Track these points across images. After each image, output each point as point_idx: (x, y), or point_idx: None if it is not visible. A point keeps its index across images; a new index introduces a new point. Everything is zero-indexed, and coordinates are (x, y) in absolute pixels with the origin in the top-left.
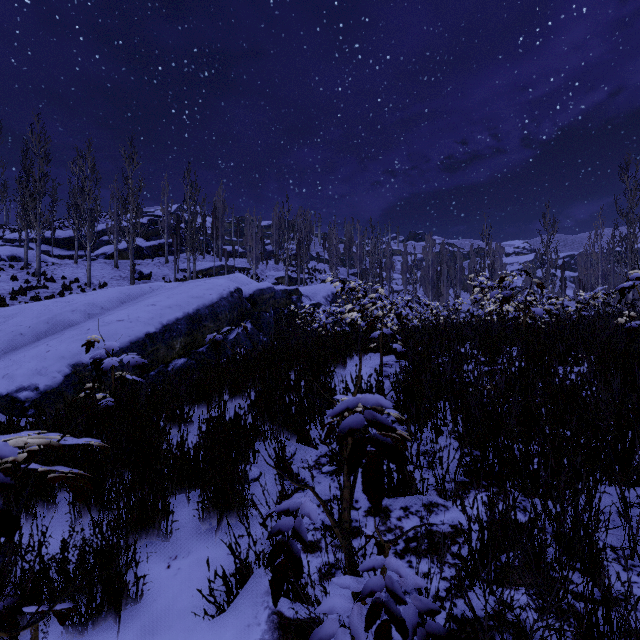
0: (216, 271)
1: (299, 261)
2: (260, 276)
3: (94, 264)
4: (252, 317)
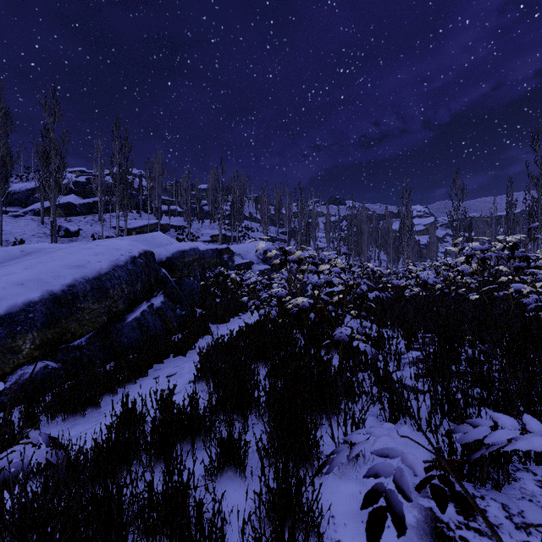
0: (151, 229)
1: (233, 220)
2: (195, 234)
3: (18, 220)
4: (166, 286)
